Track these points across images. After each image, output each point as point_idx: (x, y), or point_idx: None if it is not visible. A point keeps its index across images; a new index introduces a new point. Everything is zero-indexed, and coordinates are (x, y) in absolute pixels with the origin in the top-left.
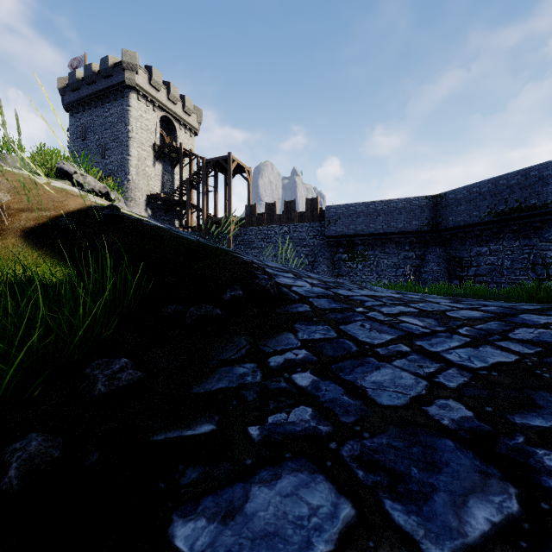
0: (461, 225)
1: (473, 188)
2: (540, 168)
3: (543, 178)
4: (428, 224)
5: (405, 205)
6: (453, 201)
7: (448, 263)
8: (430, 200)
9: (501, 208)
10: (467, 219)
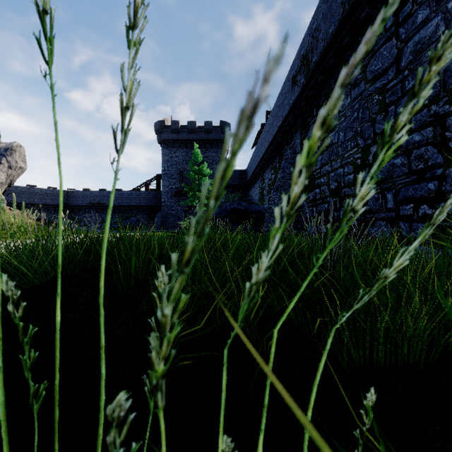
0: (78, 205)
1: (83, 192)
2: (103, 192)
3: (104, 195)
4: (64, 203)
5: (53, 193)
6: (75, 195)
7: (73, 220)
8: (65, 192)
9: (92, 202)
10: (80, 203)
